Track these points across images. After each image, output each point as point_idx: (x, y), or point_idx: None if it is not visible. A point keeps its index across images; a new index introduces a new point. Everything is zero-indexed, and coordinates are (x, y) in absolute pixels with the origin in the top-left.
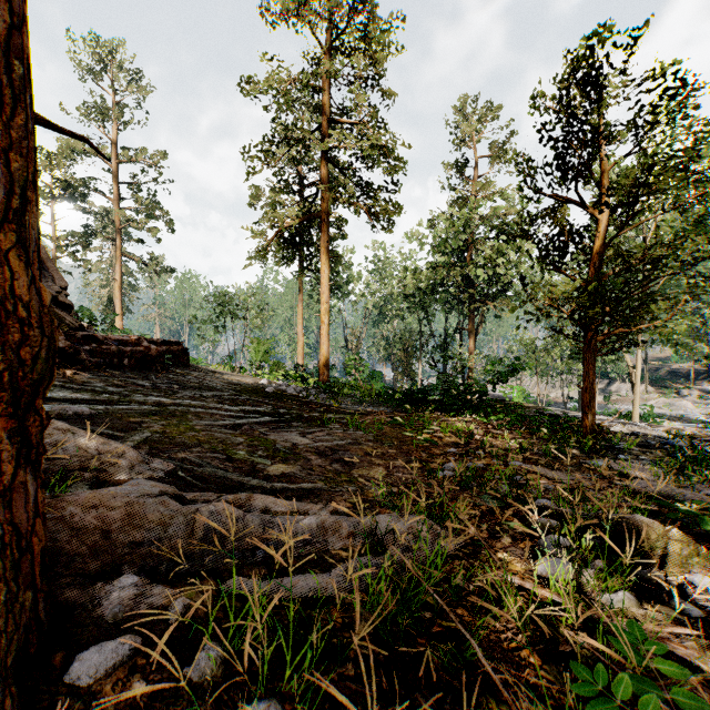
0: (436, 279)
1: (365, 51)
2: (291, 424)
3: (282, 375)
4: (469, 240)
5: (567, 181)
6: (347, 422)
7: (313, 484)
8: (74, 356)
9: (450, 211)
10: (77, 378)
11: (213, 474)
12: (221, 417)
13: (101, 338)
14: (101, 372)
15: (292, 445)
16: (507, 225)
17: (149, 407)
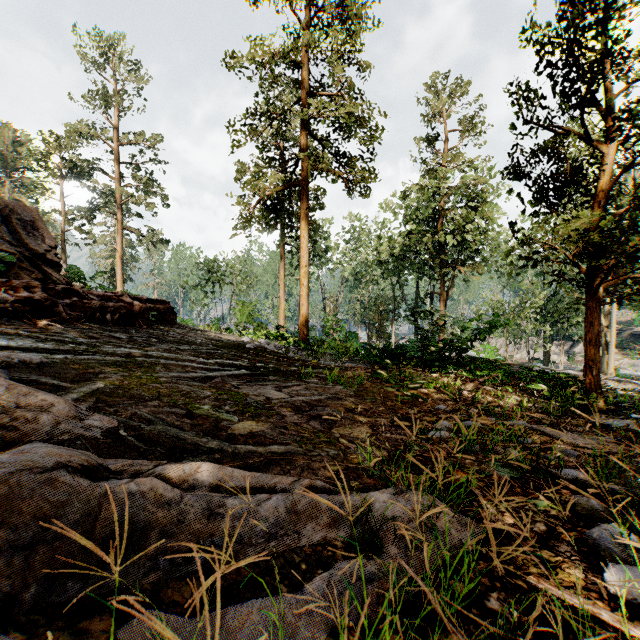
0: (409, 245)
1: (342, 25)
2: (267, 377)
3: (265, 335)
4: (440, 209)
5: (572, 107)
6: (326, 376)
7: (285, 446)
8: (52, 308)
9: (423, 181)
10: (49, 329)
11: (163, 433)
12: (192, 369)
13: (82, 293)
14: (79, 324)
15: (265, 399)
16: (476, 195)
17: (115, 358)
